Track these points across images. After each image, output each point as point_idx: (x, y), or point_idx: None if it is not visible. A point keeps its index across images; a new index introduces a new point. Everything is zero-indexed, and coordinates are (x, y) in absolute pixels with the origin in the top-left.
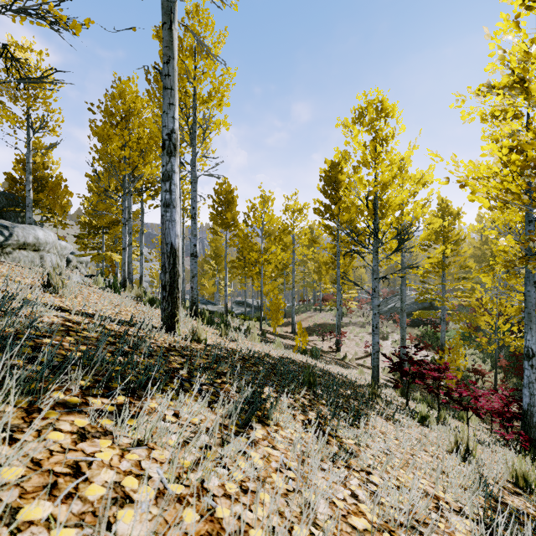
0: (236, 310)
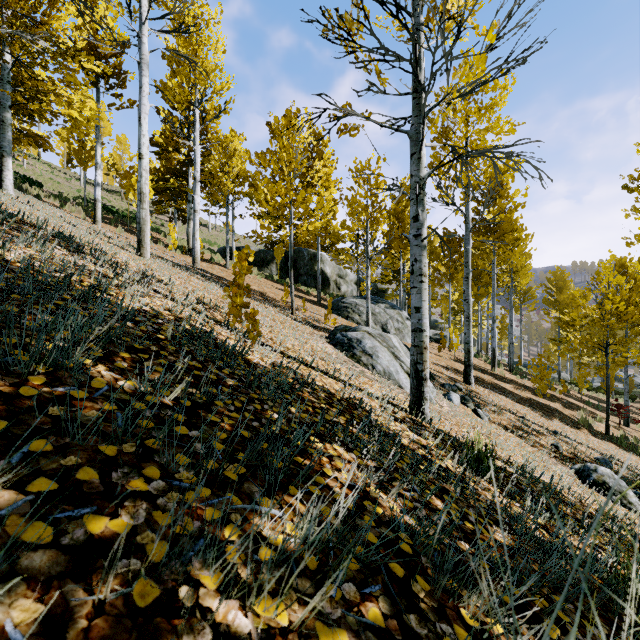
0: (596, 382)
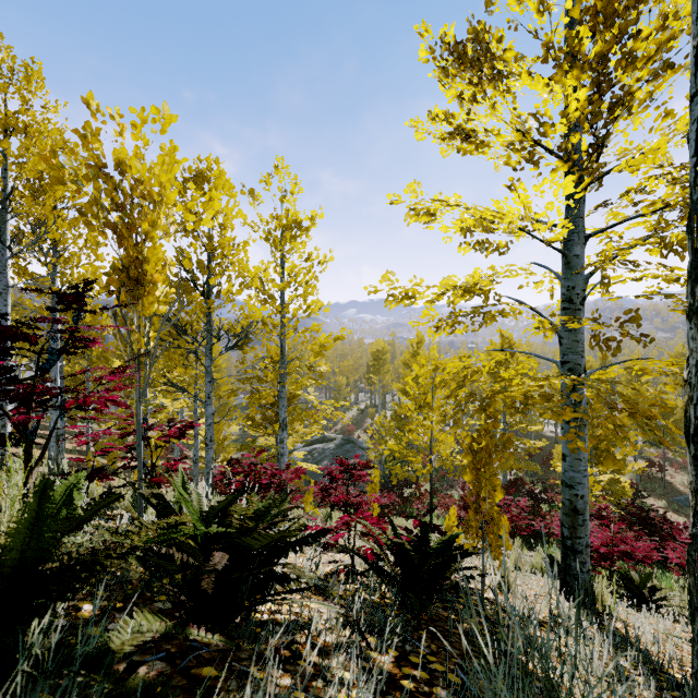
0: None
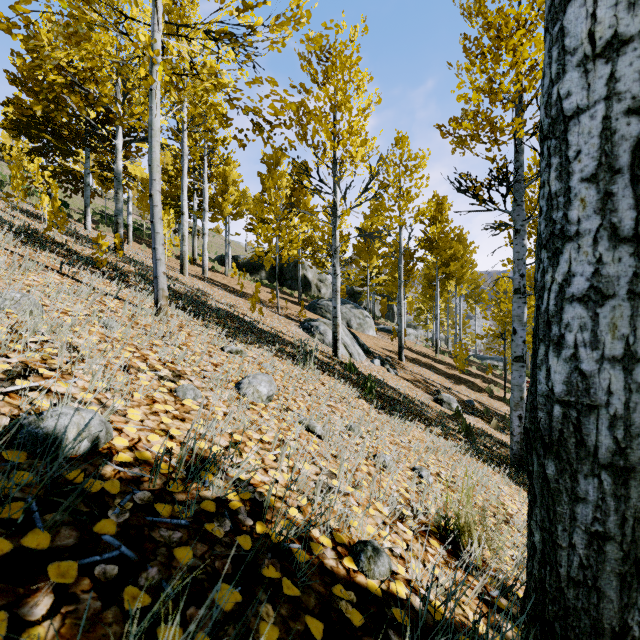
0: None
